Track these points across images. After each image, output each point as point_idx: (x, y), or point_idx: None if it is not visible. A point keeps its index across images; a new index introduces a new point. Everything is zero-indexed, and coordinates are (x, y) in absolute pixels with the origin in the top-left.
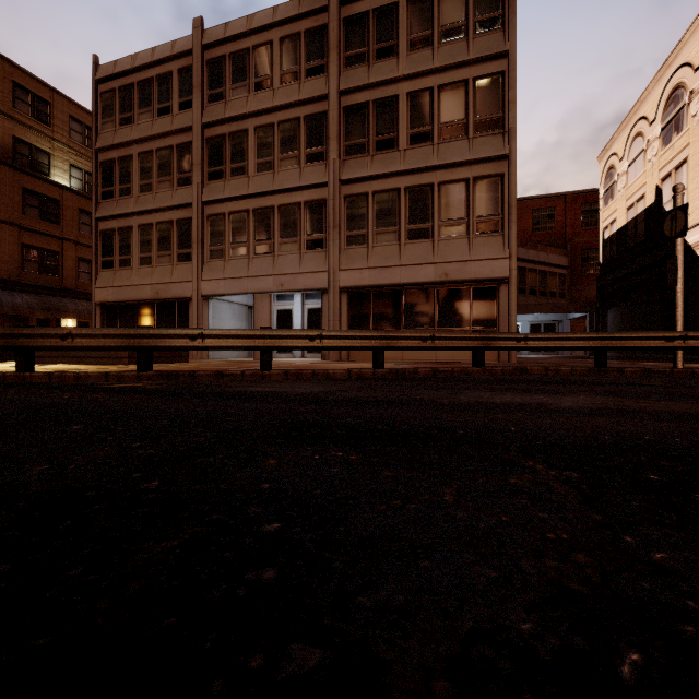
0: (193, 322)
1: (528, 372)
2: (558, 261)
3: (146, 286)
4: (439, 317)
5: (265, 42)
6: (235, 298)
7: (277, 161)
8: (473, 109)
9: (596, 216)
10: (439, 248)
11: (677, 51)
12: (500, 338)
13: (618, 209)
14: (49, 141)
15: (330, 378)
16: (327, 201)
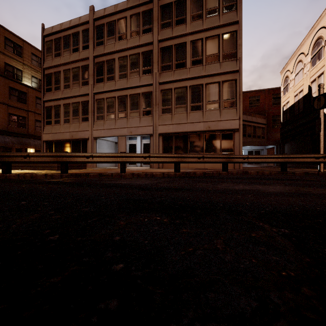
0: (89, 150)
1: (248, 174)
2: (261, 121)
3: (67, 133)
4: (206, 147)
5: (123, 17)
6: (109, 138)
7: (129, 73)
8: (222, 48)
9: (279, 100)
10: (206, 114)
11: (319, 21)
12: (235, 157)
13: (290, 96)
14: (22, 65)
15: (154, 176)
16: (152, 92)
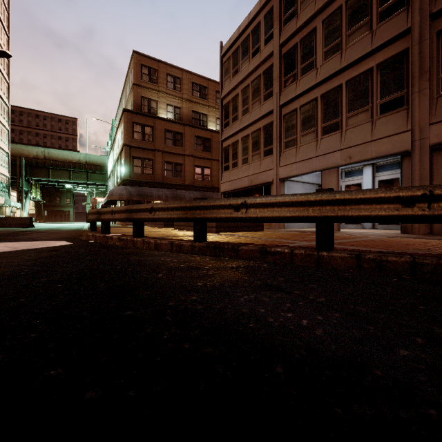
0: None
1: None
2: None
3: (245, 178)
4: None
5: None
6: (306, 179)
7: (345, 39)
8: None
9: None
10: None
11: None
12: None
13: None
14: (207, 108)
15: None
16: (408, 51)
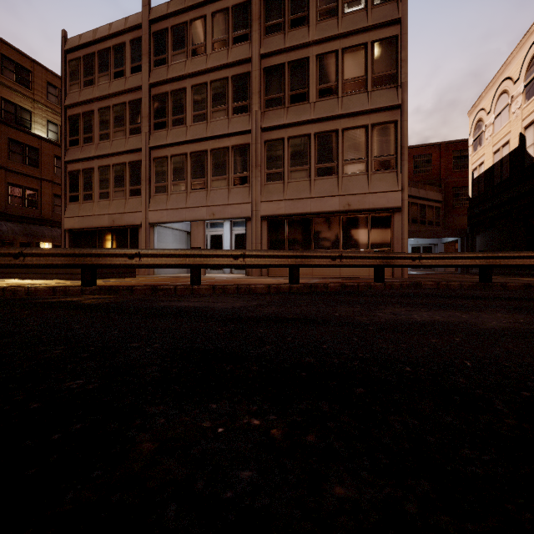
0: (142, 245)
1: (421, 287)
2: (434, 197)
3: (105, 216)
4: (343, 240)
5: (200, 16)
6: (176, 226)
7: (210, 113)
8: (371, 67)
9: (465, 161)
10: (343, 183)
11: None
12: (398, 257)
13: (486, 153)
14: (30, 101)
15: (252, 292)
16: (250, 145)
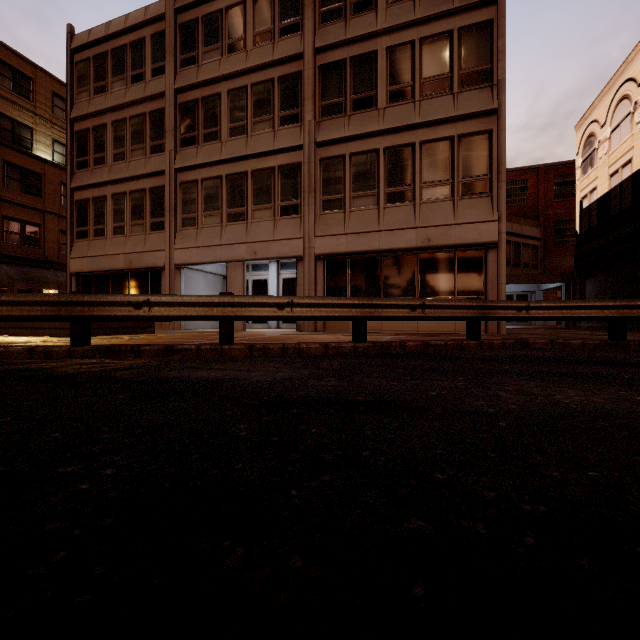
0: (166, 292)
1: (530, 346)
2: (531, 233)
3: (120, 256)
4: (421, 285)
5: (239, 2)
6: (209, 268)
7: (251, 124)
8: (458, 62)
9: (569, 188)
10: (421, 211)
11: None
12: (499, 306)
13: (599, 176)
14: (32, 116)
15: (302, 354)
16: (301, 165)
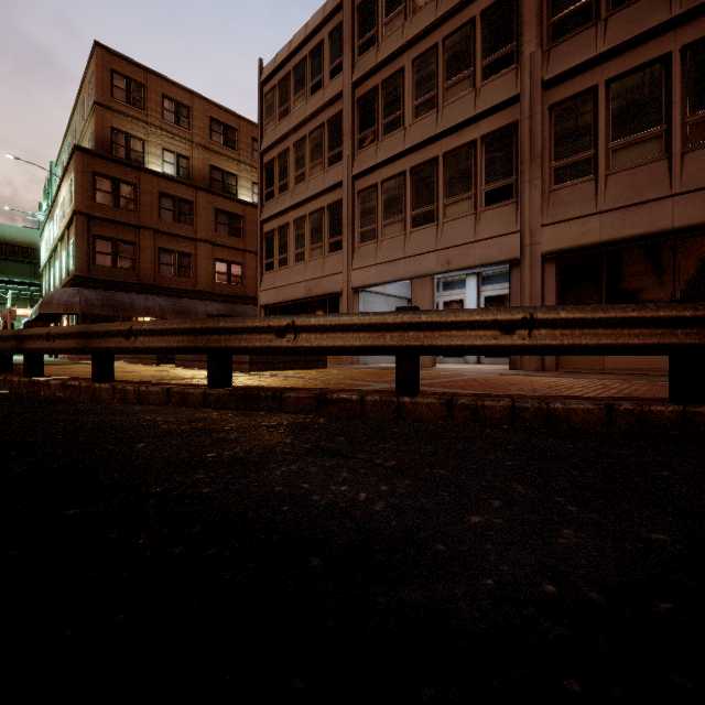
0: None
1: None
2: None
3: (300, 284)
4: None
5: None
6: (391, 290)
7: (442, 92)
8: None
9: None
10: None
11: None
12: None
13: None
14: (236, 164)
15: (554, 421)
16: (518, 124)
